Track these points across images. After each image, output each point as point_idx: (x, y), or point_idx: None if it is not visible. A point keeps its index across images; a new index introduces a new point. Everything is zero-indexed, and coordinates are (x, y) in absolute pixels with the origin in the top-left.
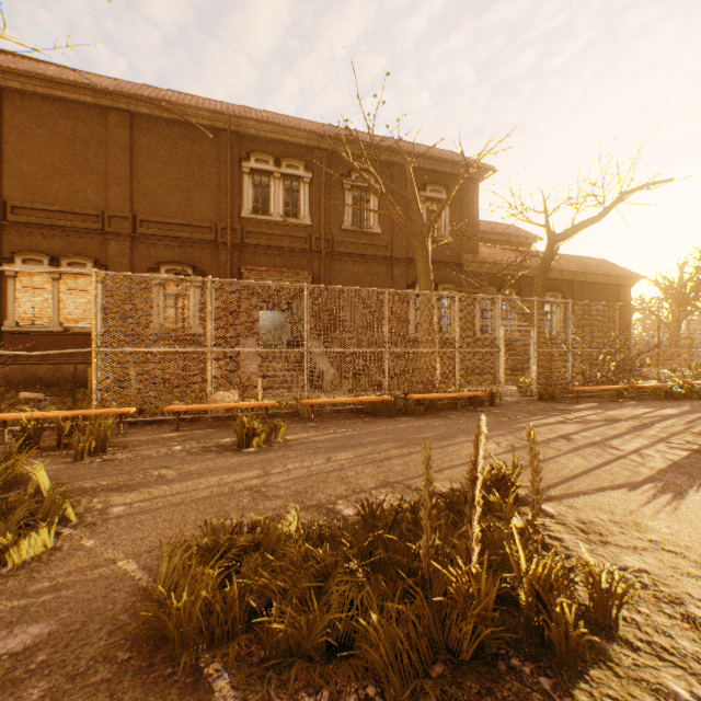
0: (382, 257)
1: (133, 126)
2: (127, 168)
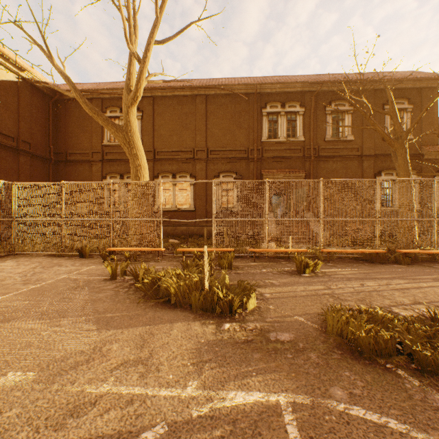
0: (354, 156)
1: (206, 102)
2: (204, 124)
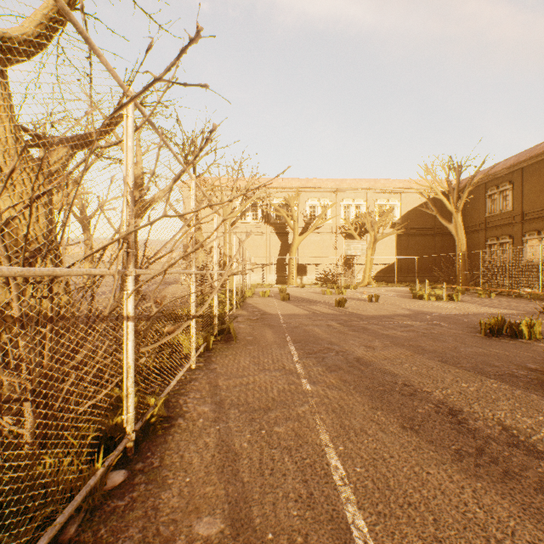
0: None
1: None
2: None
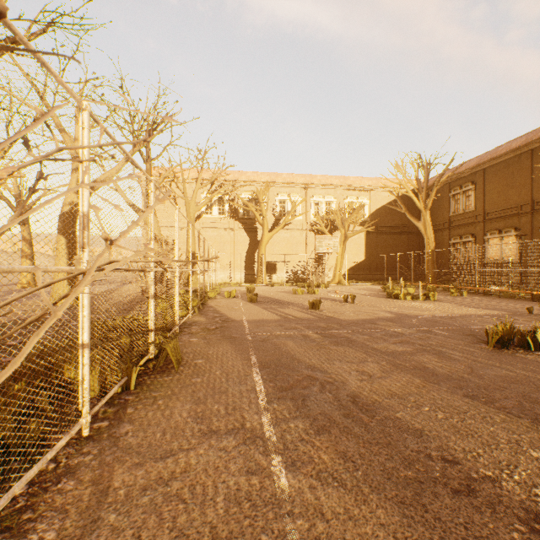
0: None
1: (532, 155)
2: (528, 178)
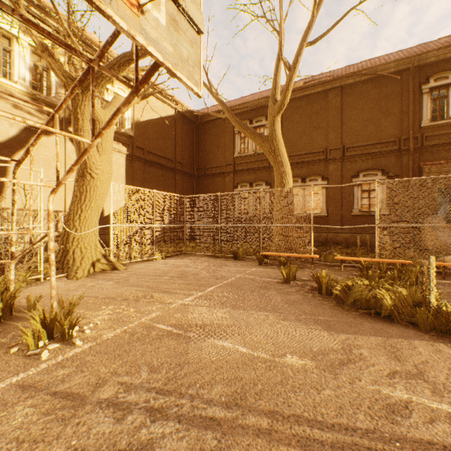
0: None
1: (341, 94)
2: (338, 119)
